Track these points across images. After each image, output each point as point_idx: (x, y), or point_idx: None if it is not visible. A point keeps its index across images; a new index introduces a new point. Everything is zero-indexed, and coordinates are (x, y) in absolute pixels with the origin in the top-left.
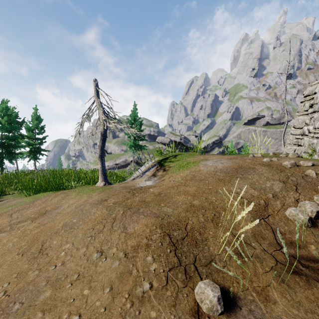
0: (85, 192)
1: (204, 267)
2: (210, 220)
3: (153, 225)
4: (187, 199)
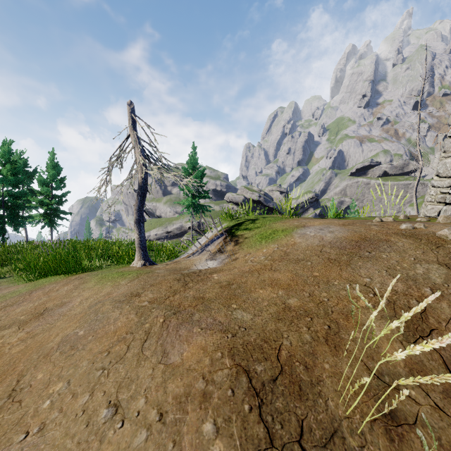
0: (110, 278)
1: (320, 449)
2: (322, 338)
3: (217, 349)
4: (276, 295)
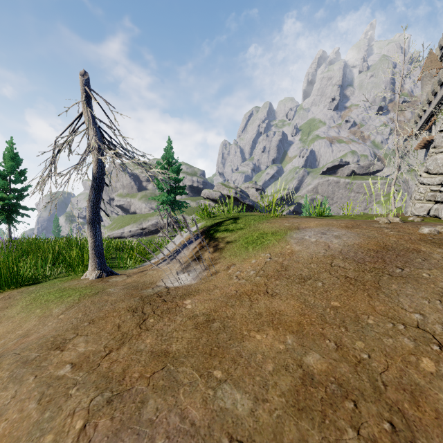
0: (43, 302)
1: None
2: None
3: None
4: (284, 347)
